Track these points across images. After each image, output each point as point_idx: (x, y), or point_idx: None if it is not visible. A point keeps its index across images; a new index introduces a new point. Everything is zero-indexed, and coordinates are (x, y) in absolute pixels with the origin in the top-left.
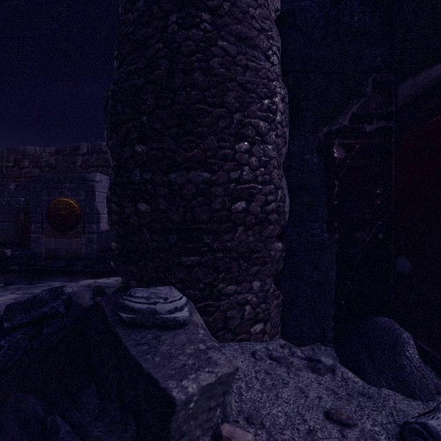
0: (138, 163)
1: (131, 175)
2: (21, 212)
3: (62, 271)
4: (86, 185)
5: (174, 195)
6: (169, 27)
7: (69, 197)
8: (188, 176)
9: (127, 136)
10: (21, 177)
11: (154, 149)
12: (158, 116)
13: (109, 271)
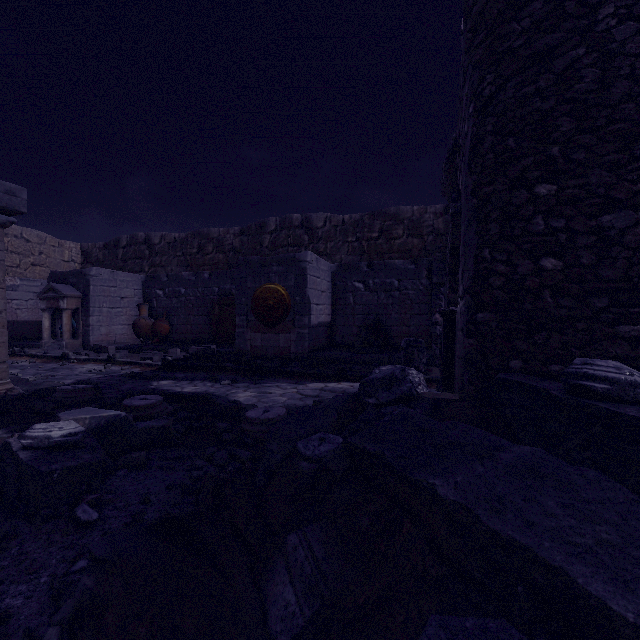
0: (540, 209)
1: (528, 225)
2: (216, 304)
3: (280, 372)
4: (296, 267)
5: (608, 244)
6: (599, 23)
7: (277, 283)
8: (636, 216)
9: (522, 176)
10: (205, 265)
11: (569, 188)
12: (580, 144)
13: (335, 375)
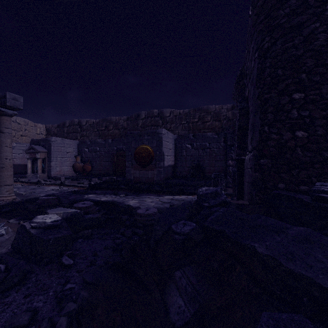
0: (295, 106)
1: (288, 114)
2: (115, 156)
3: (149, 190)
4: (157, 136)
5: None
6: (327, 10)
7: (147, 145)
8: None
9: (285, 89)
10: (109, 135)
11: (311, 95)
12: (317, 72)
13: (178, 192)
